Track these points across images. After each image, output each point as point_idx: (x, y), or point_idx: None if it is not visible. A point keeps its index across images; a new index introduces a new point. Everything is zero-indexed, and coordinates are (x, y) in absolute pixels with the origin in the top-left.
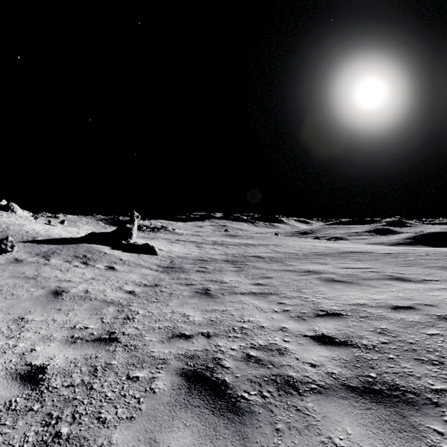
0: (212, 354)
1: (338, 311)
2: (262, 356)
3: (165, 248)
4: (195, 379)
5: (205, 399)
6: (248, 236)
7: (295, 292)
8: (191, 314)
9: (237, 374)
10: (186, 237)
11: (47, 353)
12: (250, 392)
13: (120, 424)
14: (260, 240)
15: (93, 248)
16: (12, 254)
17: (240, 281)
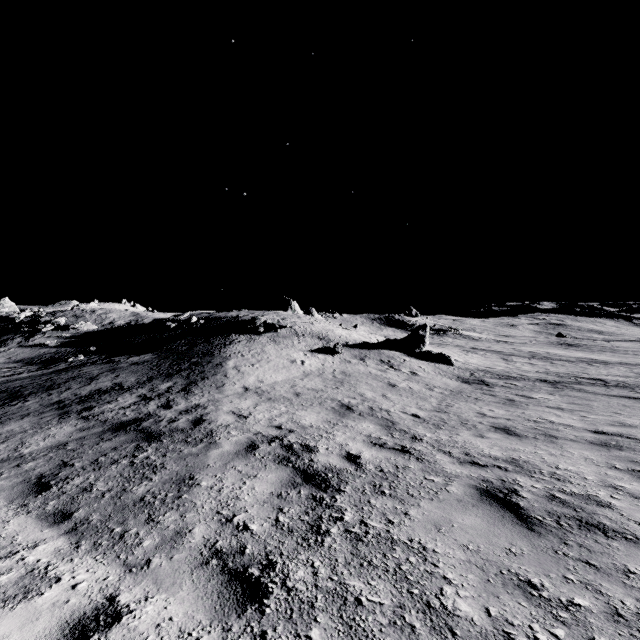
0: (510, 424)
1: (636, 425)
2: (543, 429)
3: (459, 359)
4: (498, 428)
5: (504, 432)
6: (605, 347)
7: (609, 413)
8: (496, 410)
9: (523, 430)
10: (486, 345)
11: (413, 410)
12: (528, 434)
13: (465, 430)
14: (626, 356)
15: (393, 354)
16: (341, 356)
17: (551, 399)
